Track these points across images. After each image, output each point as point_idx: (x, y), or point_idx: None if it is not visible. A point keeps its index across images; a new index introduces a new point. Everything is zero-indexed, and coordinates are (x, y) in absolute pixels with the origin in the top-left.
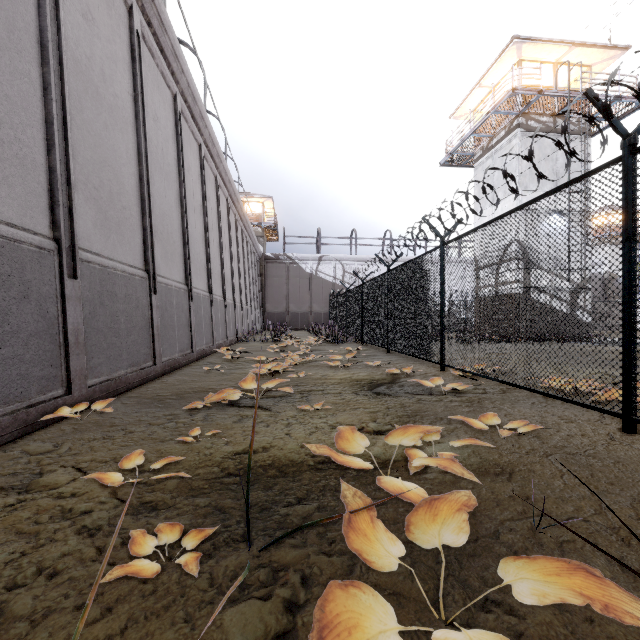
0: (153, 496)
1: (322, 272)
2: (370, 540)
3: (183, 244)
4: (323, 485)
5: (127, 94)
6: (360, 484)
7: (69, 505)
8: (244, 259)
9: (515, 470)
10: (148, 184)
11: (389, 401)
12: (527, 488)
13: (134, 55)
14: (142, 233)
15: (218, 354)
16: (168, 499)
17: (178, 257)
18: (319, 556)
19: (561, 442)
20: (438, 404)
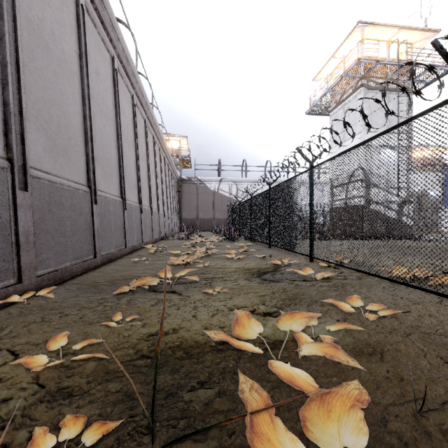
0: (71, 381)
1: (222, 190)
2: (271, 445)
3: (119, 167)
4: (223, 367)
5: (73, 52)
6: (255, 366)
7: None
8: (166, 180)
9: (384, 350)
10: (90, 121)
11: (274, 286)
12: (399, 368)
13: (79, 23)
14: (85, 158)
15: (146, 249)
16: (84, 384)
17: (115, 177)
18: None
19: (415, 322)
20: (311, 289)
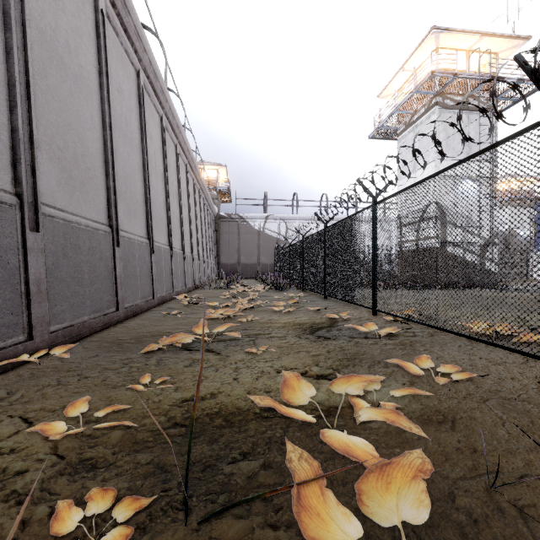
0: (94, 451)
1: (268, 229)
2: (321, 519)
3: (145, 203)
4: (269, 437)
5: (92, 66)
6: (306, 435)
7: (4, 464)
8: (201, 217)
9: (456, 417)
10: (112, 148)
11: (329, 344)
12: (472, 439)
13: (99, 31)
14: (106, 192)
15: (177, 300)
16: (109, 455)
17: (140, 214)
18: (264, 530)
19: (494, 386)
20: (374, 347)
